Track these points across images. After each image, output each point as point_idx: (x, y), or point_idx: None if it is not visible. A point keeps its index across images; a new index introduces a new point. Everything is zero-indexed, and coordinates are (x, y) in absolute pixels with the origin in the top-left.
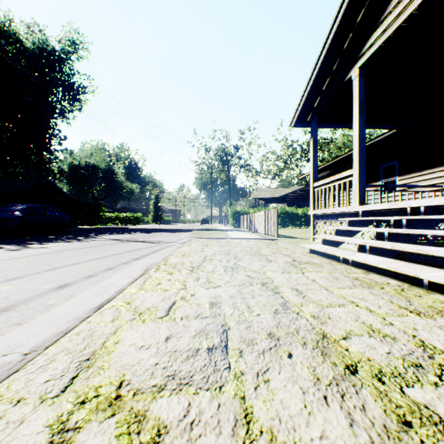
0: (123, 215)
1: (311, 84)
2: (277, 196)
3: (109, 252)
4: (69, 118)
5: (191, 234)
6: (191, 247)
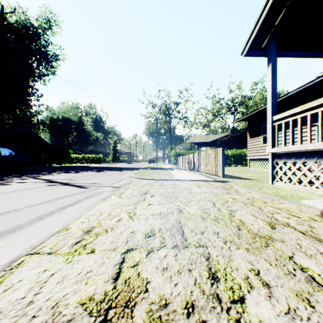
0: (88, 156)
1: None
2: (209, 141)
3: None
4: (46, 80)
5: (134, 173)
6: (120, 198)
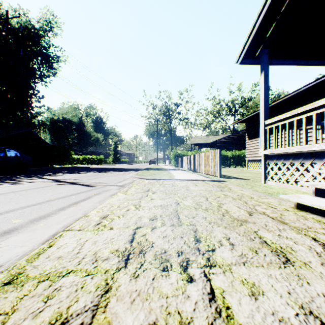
0: (89, 157)
1: (269, 3)
2: (209, 142)
3: (2, 206)
4: (47, 81)
5: (136, 174)
6: (126, 195)
